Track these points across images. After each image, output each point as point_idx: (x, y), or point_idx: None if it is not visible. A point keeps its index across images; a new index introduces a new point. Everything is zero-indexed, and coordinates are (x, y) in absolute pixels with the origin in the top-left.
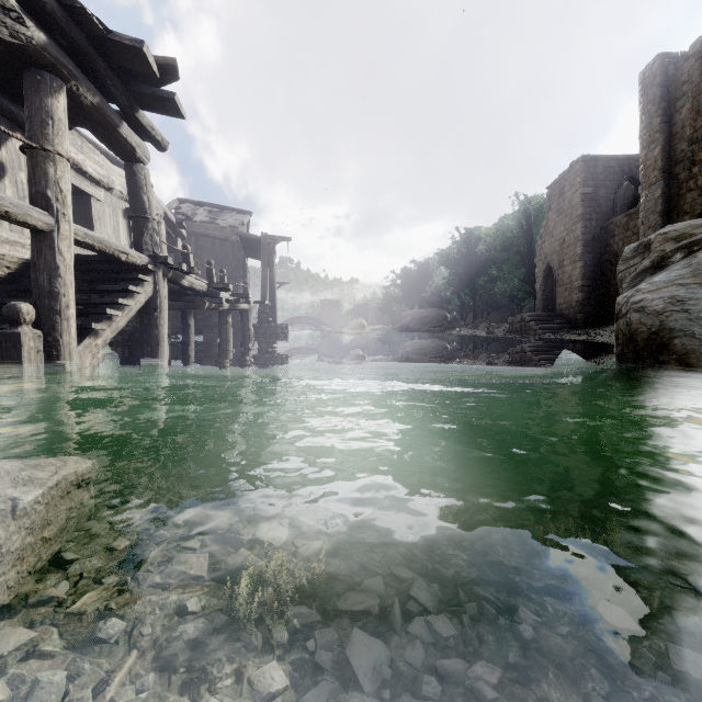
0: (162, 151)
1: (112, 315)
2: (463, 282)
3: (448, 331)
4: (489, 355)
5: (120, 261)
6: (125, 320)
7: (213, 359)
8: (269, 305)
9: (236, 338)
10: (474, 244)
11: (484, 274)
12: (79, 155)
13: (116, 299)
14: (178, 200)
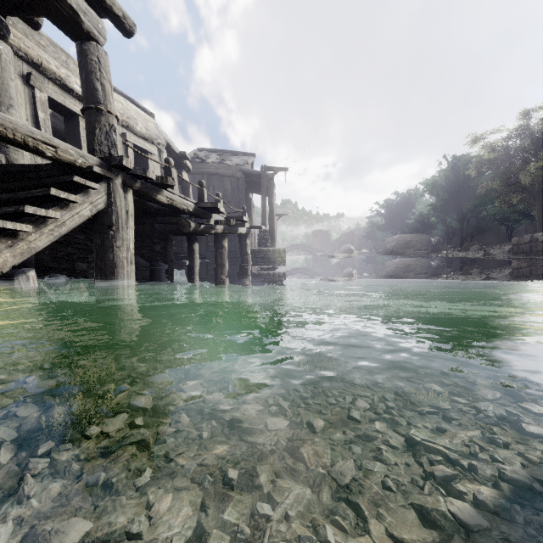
0: (129, 37)
1: (16, 230)
2: (451, 207)
3: (433, 254)
4: (511, 280)
5: (46, 158)
6: (48, 239)
7: (211, 283)
8: (267, 231)
9: (238, 262)
10: (462, 170)
11: (473, 198)
12: (62, 69)
13: (22, 207)
14: (197, 149)
